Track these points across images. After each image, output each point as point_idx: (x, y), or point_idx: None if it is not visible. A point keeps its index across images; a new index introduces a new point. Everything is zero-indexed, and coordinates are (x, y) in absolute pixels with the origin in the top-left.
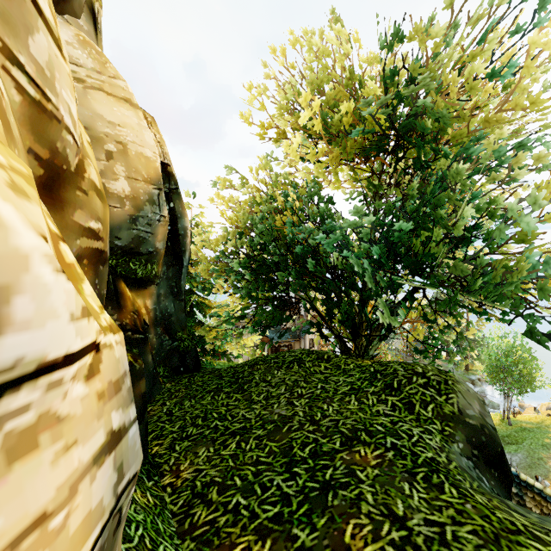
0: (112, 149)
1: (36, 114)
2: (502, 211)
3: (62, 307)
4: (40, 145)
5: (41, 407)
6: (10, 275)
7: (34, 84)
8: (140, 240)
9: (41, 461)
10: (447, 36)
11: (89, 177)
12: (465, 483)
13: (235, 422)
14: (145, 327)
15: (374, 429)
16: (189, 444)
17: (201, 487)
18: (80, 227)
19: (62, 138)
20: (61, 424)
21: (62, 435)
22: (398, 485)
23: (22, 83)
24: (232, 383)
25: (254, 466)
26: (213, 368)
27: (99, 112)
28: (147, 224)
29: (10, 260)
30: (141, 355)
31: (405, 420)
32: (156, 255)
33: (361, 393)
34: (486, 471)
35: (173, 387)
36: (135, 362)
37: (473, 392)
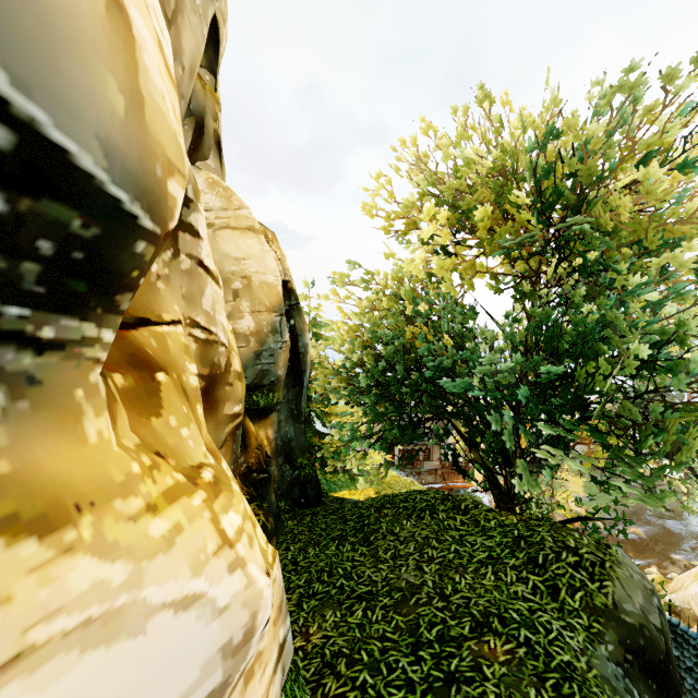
0: (238, 286)
1: (204, 349)
2: (695, 339)
3: (270, 600)
4: (205, 367)
5: (256, 651)
6: (257, 604)
7: (204, 330)
8: (263, 373)
9: (256, 682)
10: (622, 112)
11: (234, 369)
12: (601, 697)
13: (361, 583)
14: (267, 460)
15: (509, 616)
16: (316, 604)
17: (330, 657)
18: (228, 417)
19: (218, 352)
20: (262, 655)
21: (262, 662)
22: (524, 689)
23: (198, 335)
24: (358, 531)
25: (380, 641)
26: (336, 497)
27: (226, 251)
28: (270, 355)
29: (257, 597)
30: (266, 495)
31: (546, 609)
32: (277, 382)
33: (499, 565)
34: (641, 681)
35: (296, 527)
36: (267, 522)
37: (639, 578)
